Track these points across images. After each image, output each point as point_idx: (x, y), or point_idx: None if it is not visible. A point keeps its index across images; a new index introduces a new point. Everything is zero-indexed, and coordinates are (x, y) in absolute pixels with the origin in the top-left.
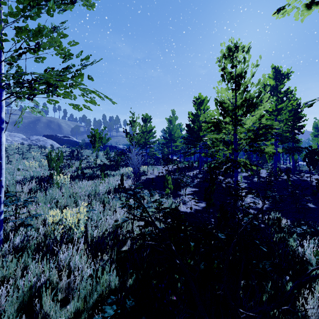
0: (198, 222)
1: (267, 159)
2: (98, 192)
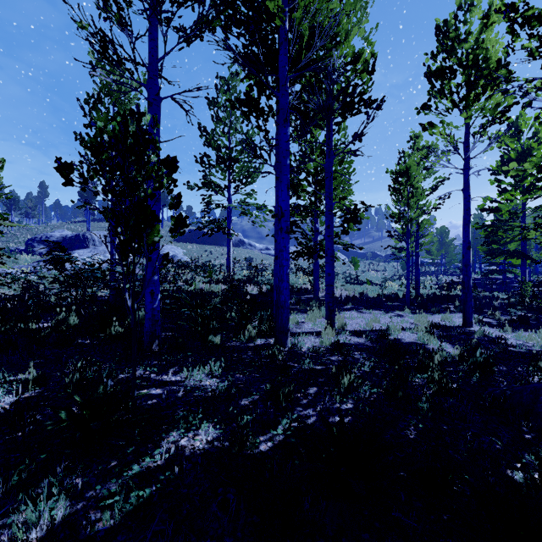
0: None
1: None
2: None
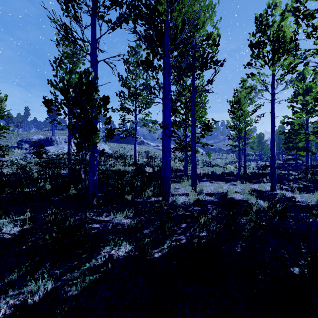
0: None
1: None
2: None
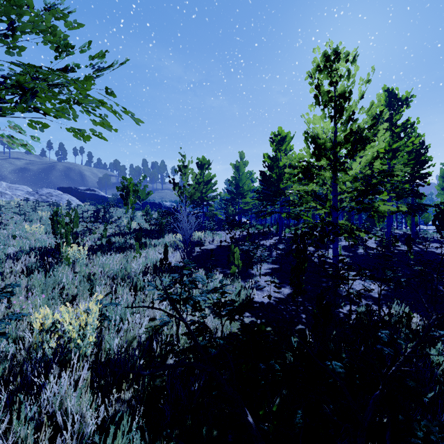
0: (282, 319)
1: (375, 221)
2: (129, 271)
